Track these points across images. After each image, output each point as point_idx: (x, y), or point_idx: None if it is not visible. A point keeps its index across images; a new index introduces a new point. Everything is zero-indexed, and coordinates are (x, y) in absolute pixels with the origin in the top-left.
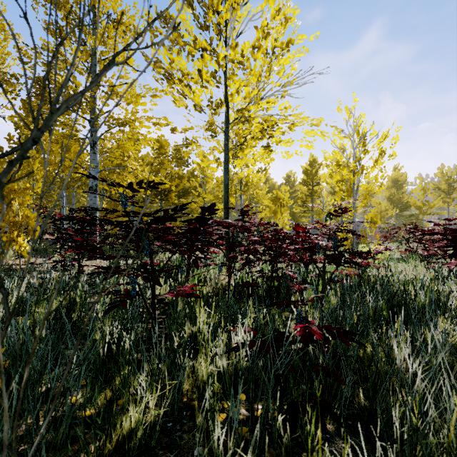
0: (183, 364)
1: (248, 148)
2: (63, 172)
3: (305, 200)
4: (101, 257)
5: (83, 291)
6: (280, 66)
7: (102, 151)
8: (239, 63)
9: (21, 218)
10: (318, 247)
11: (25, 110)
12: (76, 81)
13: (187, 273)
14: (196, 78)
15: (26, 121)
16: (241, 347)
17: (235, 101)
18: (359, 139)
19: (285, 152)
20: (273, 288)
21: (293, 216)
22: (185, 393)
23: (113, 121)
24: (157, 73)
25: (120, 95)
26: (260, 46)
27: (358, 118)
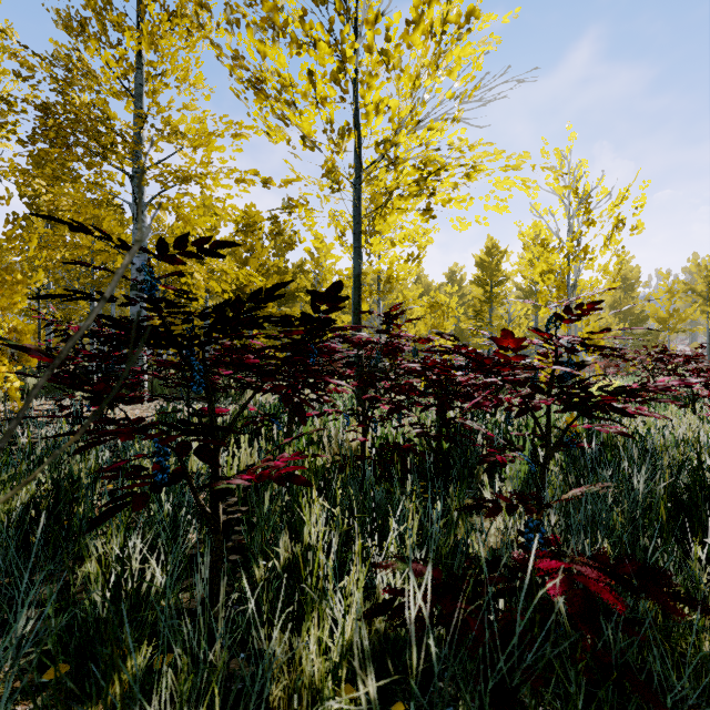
0: (268, 651)
1: (393, 214)
2: (93, 263)
3: (480, 309)
4: (98, 398)
5: (97, 461)
6: (455, 59)
7: (157, 230)
8: (381, 54)
9: (6, 333)
10: (535, 380)
11: (35, 166)
12: (110, 112)
13: (288, 427)
14: (304, 87)
15: (25, 176)
16: (403, 606)
17: (373, 126)
18: (578, 202)
19: (458, 219)
20: (440, 453)
21: (459, 335)
22: (274, 703)
23: (170, 174)
24: (237, 80)
25: (180, 132)
26: (419, 20)
27: (577, 168)
